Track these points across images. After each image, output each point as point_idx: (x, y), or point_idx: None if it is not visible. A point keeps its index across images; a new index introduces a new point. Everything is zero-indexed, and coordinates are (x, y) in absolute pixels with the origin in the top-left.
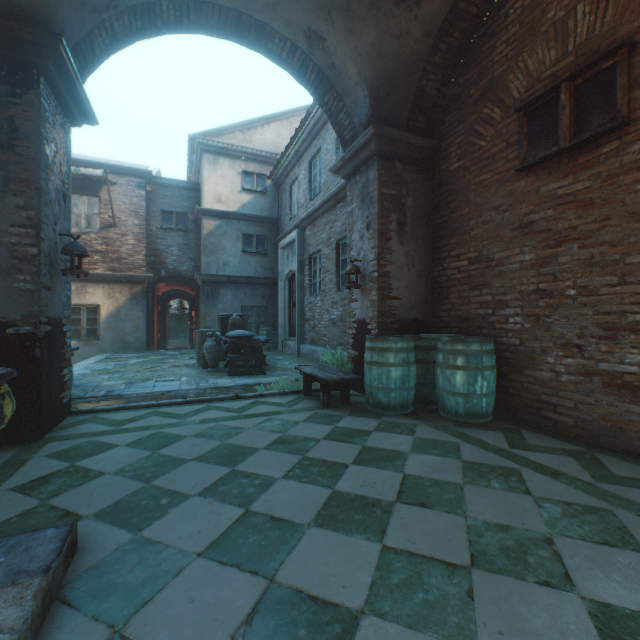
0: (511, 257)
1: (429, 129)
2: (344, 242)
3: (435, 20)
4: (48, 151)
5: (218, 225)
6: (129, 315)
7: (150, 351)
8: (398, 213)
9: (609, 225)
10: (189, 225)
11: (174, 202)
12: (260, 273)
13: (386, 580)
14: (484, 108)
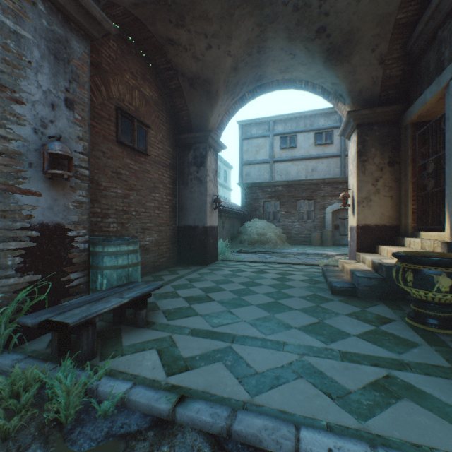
0: (112, 188)
1: None
2: None
3: (118, 0)
4: None
5: None
6: None
7: None
8: None
9: (143, 189)
10: None
11: None
12: None
13: (260, 278)
14: (97, 77)
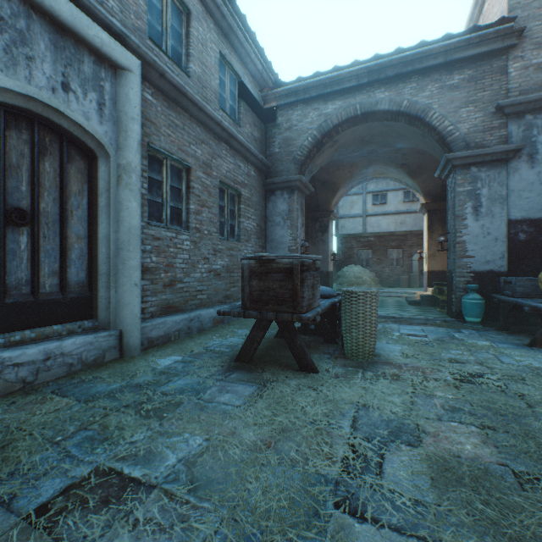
0: None
1: None
2: (223, 187)
3: None
4: (448, 203)
5: None
6: None
7: None
8: None
9: None
10: None
11: None
12: None
13: None
14: None
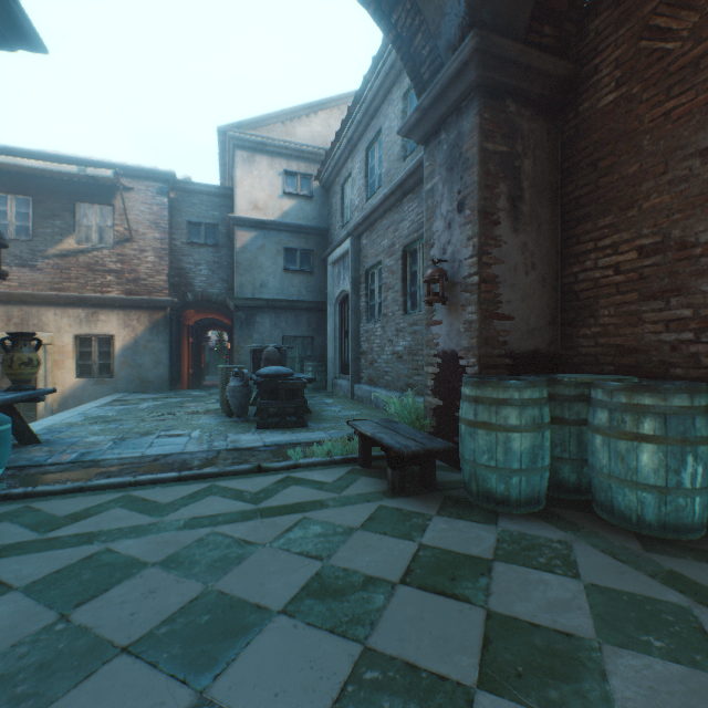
0: None
1: (559, 49)
2: (413, 248)
3: None
4: None
5: (254, 237)
6: (148, 347)
7: (173, 391)
8: (510, 182)
9: None
10: (220, 239)
11: (203, 212)
12: (305, 296)
13: None
14: None
